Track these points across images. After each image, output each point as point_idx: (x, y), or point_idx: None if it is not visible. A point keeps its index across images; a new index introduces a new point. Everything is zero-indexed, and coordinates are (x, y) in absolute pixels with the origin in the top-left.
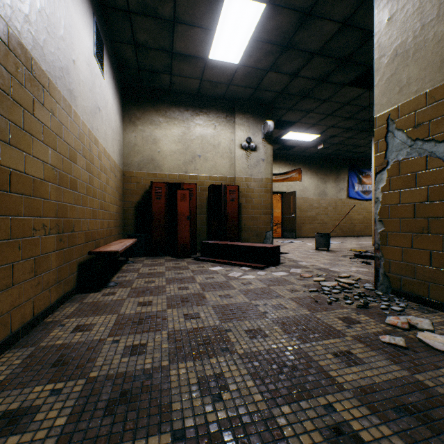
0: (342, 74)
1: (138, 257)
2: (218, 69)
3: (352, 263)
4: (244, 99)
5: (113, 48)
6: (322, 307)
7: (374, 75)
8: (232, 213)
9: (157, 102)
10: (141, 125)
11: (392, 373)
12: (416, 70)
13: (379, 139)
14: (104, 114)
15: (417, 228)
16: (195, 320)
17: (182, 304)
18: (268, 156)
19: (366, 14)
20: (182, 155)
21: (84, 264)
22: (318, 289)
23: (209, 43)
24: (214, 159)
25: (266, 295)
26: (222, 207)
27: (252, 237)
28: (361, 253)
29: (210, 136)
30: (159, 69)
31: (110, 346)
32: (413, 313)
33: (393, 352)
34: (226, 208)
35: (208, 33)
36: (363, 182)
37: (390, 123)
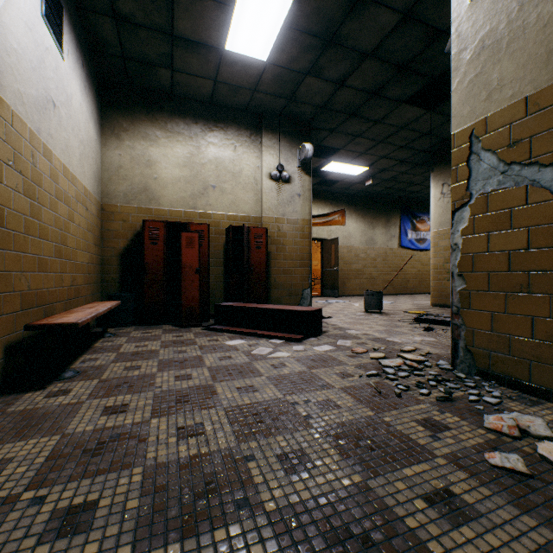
0: (399, 87)
1: (123, 327)
2: (239, 66)
3: (414, 331)
4: (274, 113)
5: (82, 20)
6: (389, 402)
7: (452, 76)
8: (258, 264)
9: (152, 108)
10: (130, 140)
11: (528, 536)
12: (512, 67)
13: (458, 163)
14: (64, 114)
15: (514, 286)
16: (196, 438)
17: (178, 407)
18: (305, 190)
19: (434, 4)
20: (189, 184)
21: (21, 345)
22: (379, 371)
23: (226, 25)
24: (234, 192)
25: (307, 385)
26: (244, 256)
27: (284, 297)
28: (421, 316)
29: (228, 160)
30: (154, 59)
31: (23, 514)
32: (513, 406)
33: (514, 486)
34: (250, 258)
35: (224, 10)
36: (417, 229)
37: (474, 141)
